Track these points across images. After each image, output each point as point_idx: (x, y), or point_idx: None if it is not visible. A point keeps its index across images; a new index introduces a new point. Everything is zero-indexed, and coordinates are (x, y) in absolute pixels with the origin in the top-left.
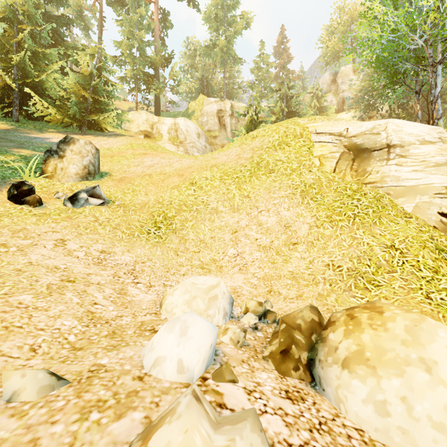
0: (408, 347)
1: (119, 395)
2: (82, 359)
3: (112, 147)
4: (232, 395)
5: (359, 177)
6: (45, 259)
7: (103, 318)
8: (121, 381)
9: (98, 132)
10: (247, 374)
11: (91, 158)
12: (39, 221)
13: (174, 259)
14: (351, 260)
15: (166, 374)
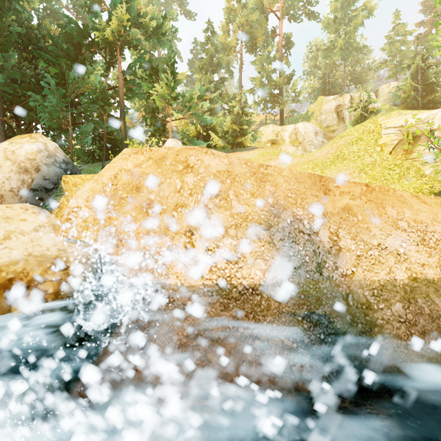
0: None
1: None
2: None
3: (251, 158)
4: None
5: (406, 155)
6: None
7: None
8: None
9: (242, 148)
10: None
11: None
12: None
13: None
14: None
15: None
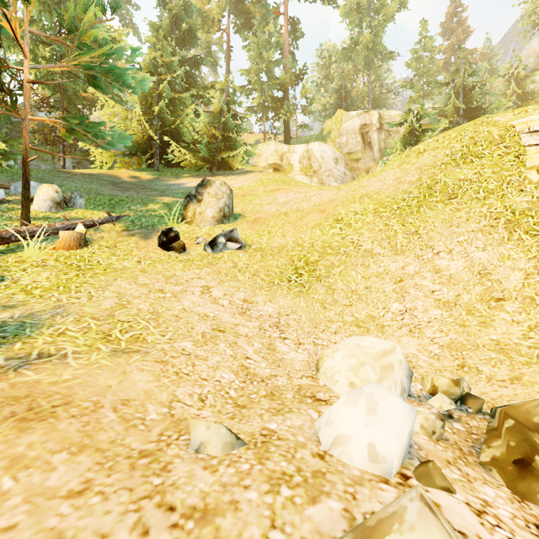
0: None
1: (304, 472)
2: (249, 419)
3: (242, 186)
4: (454, 511)
5: None
6: (195, 306)
7: (258, 375)
8: (299, 455)
9: (227, 171)
10: (462, 482)
11: (226, 200)
12: (185, 267)
13: (321, 313)
14: None
15: (353, 458)
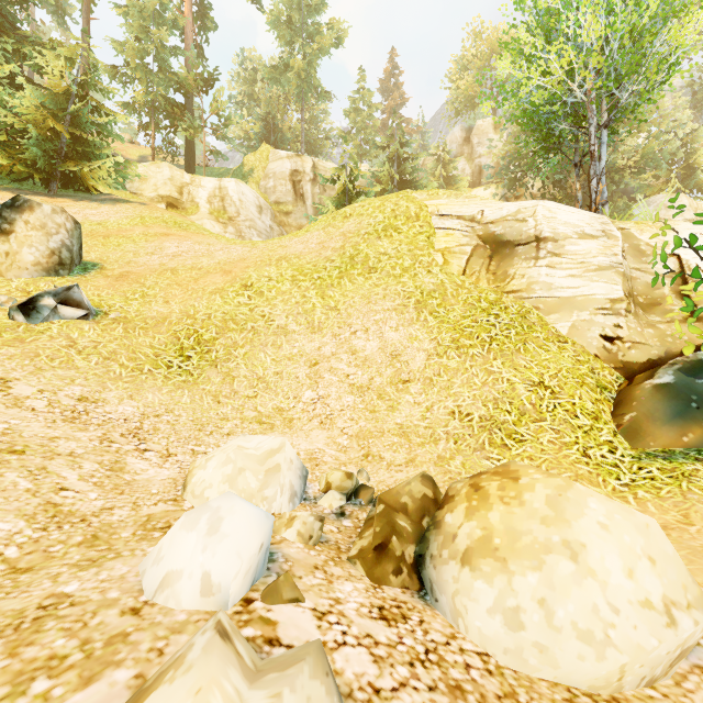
0: (549, 526)
1: (92, 644)
2: (27, 588)
3: (106, 221)
4: (293, 623)
5: (498, 282)
6: None
7: (77, 513)
8: (98, 620)
9: (81, 193)
10: (321, 586)
11: (64, 238)
12: None
13: (212, 409)
14: (485, 405)
15: (182, 599)
